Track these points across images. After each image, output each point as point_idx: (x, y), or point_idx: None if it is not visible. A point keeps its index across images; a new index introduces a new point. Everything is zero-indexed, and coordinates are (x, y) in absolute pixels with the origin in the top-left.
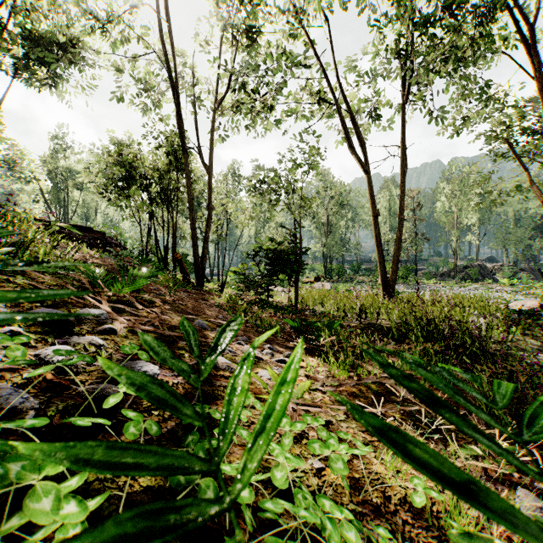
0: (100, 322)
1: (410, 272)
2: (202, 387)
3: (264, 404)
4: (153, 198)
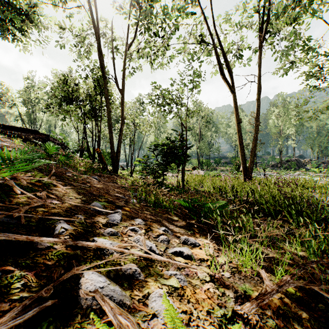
0: None
1: None
2: None
3: None
4: (85, 113)
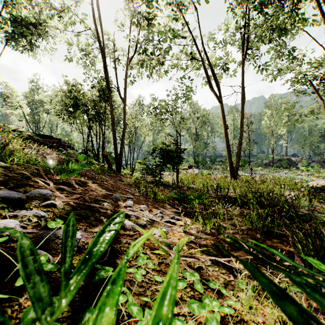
0: (46, 199)
1: (246, 163)
2: (113, 245)
3: (156, 256)
4: (90, 118)
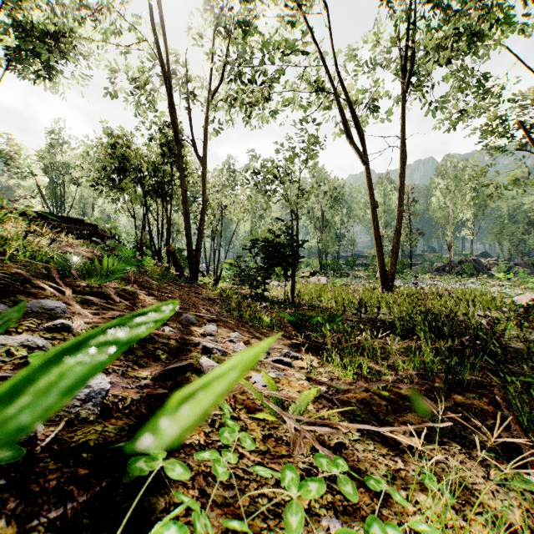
0: (54, 317)
1: (405, 267)
2: None
3: (257, 422)
4: (147, 191)
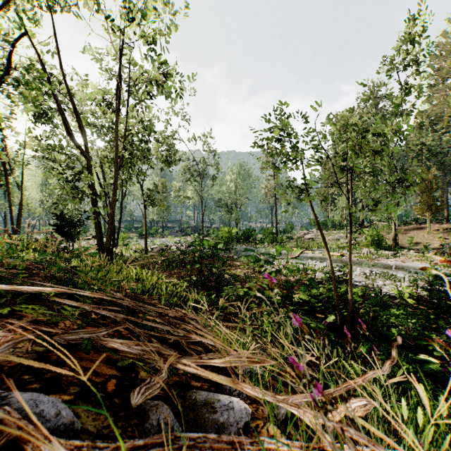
0: None
1: (157, 231)
2: None
3: None
4: None
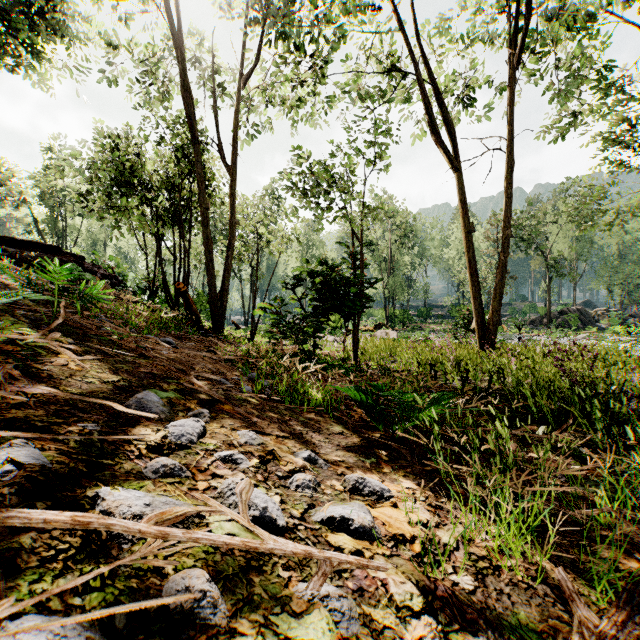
0: None
1: None
2: None
3: None
4: (159, 214)
